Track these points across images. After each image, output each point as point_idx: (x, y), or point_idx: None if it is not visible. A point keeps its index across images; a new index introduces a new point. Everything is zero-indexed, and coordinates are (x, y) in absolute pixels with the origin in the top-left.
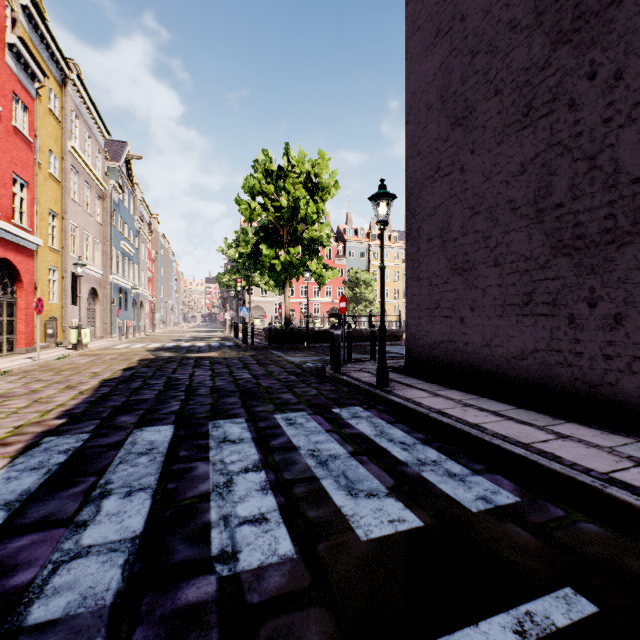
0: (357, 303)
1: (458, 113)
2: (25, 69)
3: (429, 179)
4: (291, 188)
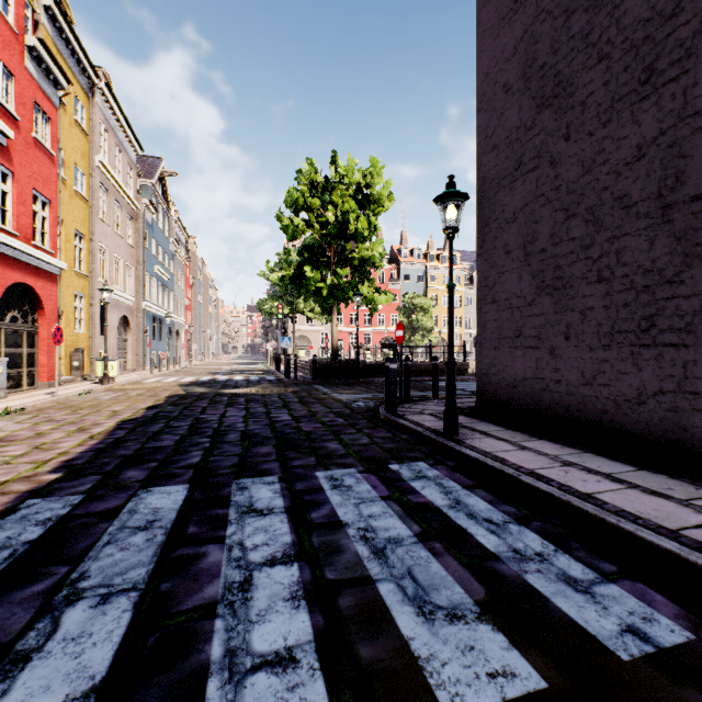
0: (413, 332)
1: (547, 91)
2: (47, 75)
3: (507, 178)
4: (339, 201)
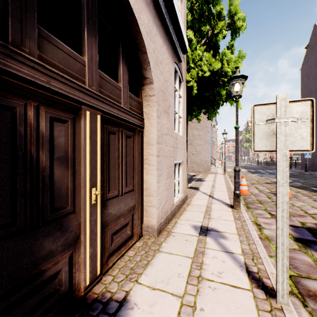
0: None
1: None
2: None
3: None
4: None
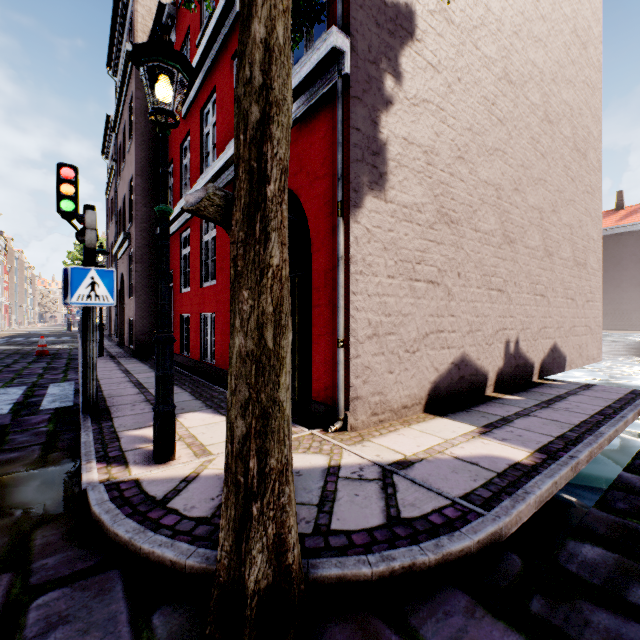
0: None
1: None
2: None
3: None
4: None
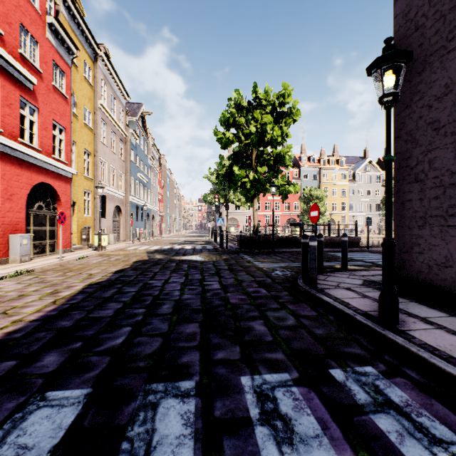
0: None
1: None
2: (62, 44)
3: (437, 52)
4: (259, 116)
